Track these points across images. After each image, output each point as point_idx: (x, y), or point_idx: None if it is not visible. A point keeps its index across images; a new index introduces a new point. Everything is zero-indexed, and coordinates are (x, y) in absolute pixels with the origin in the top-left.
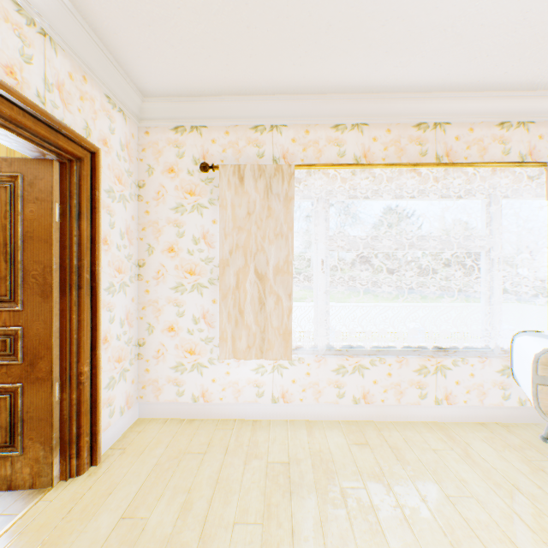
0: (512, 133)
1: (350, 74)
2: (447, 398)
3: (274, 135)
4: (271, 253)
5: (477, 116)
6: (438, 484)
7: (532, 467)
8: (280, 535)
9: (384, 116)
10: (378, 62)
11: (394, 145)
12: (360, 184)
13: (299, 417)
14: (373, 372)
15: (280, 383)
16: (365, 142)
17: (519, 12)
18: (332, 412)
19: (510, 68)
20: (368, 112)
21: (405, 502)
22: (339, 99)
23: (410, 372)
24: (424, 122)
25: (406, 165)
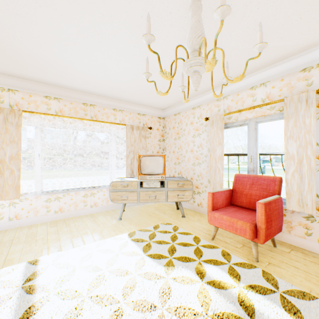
0: (118, 113)
1: (49, 80)
2: (95, 204)
3: (11, 94)
4: (8, 150)
5: (105, 105)
6: (78, 228)
7: (112, 218)
8: (2, 256)
9: (69, 97)
10: (61, 80)
11: (74, 109)
12: (58, 123)
13: (26, 224)
14: (65, 199)
15: (14, 211)
16: (61, 106)
17: (102, 83)
18: (44, 219)
19: (111, 94)
20: (62, 94)
21: (62, 235)
22: (47, 86)
23: (81, 197)
24: (86, 103)
25: (78, 118)
